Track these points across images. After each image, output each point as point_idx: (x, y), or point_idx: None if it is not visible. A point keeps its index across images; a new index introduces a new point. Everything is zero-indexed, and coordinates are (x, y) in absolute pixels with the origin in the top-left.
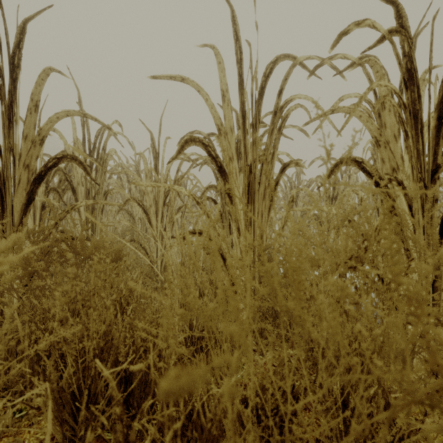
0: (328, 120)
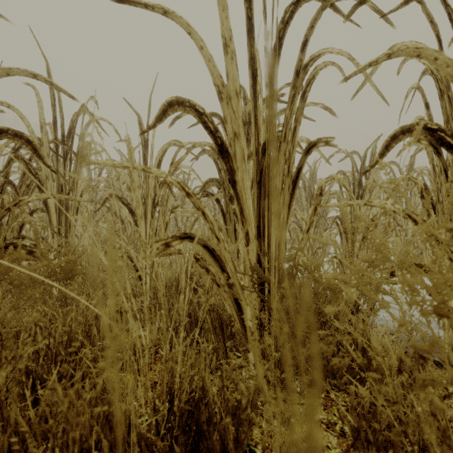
0: (370, 83)
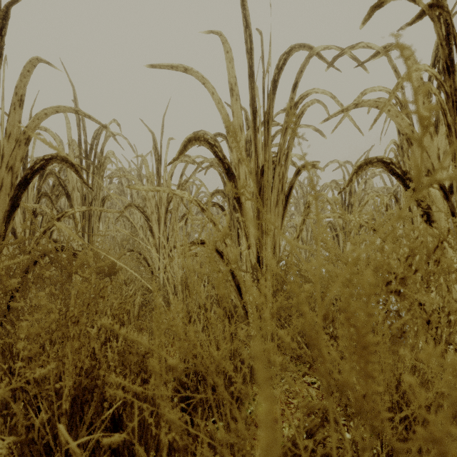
0: (348, 117)
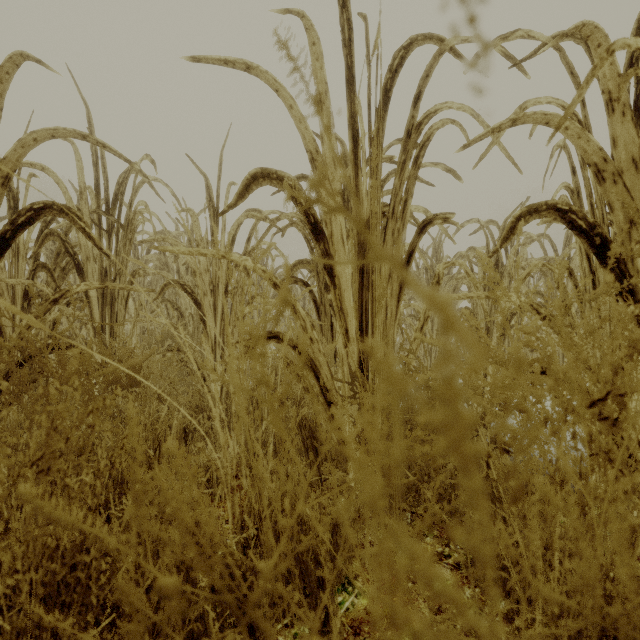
0: (499, 145)
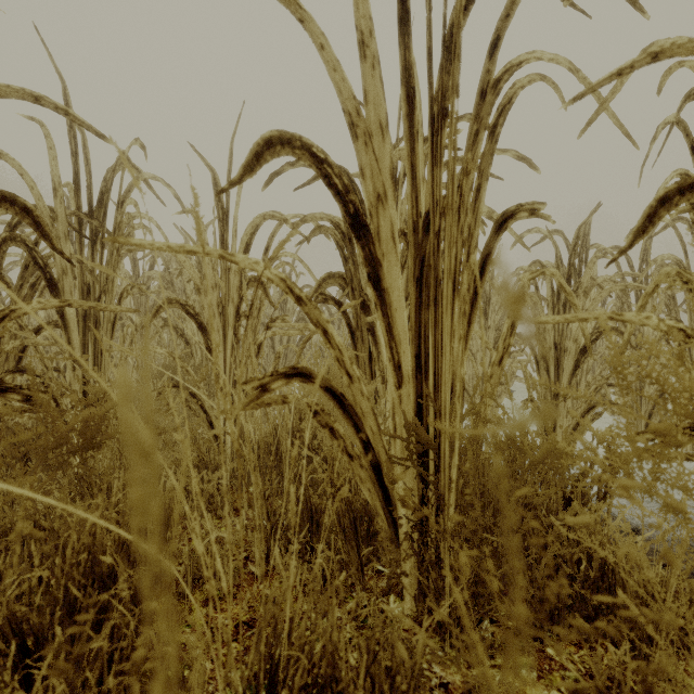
0: (606, 110)
